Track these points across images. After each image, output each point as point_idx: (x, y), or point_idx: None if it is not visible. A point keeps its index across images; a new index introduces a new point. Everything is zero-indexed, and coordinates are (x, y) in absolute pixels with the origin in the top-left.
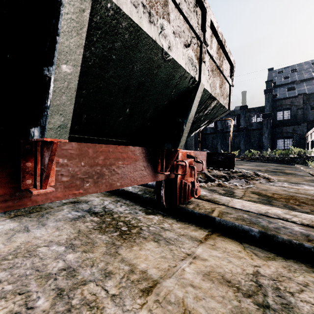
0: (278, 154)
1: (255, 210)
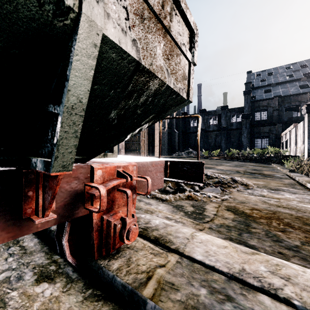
0: (256, 153)
1: (225, 264)
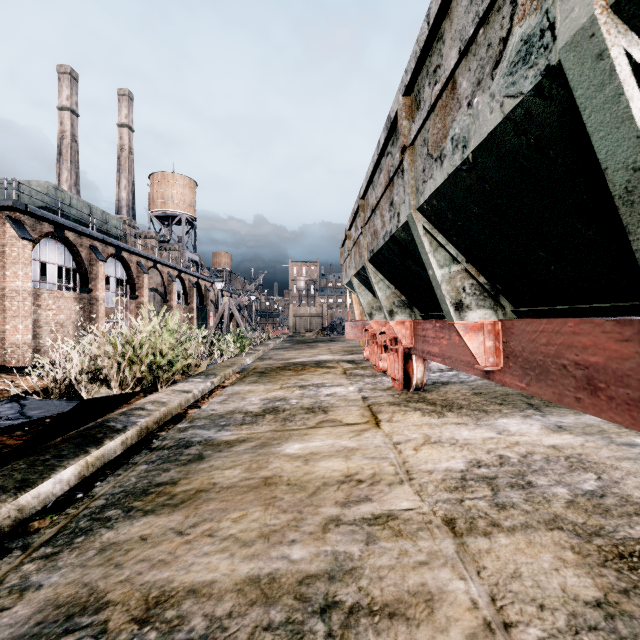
0: None
1: None
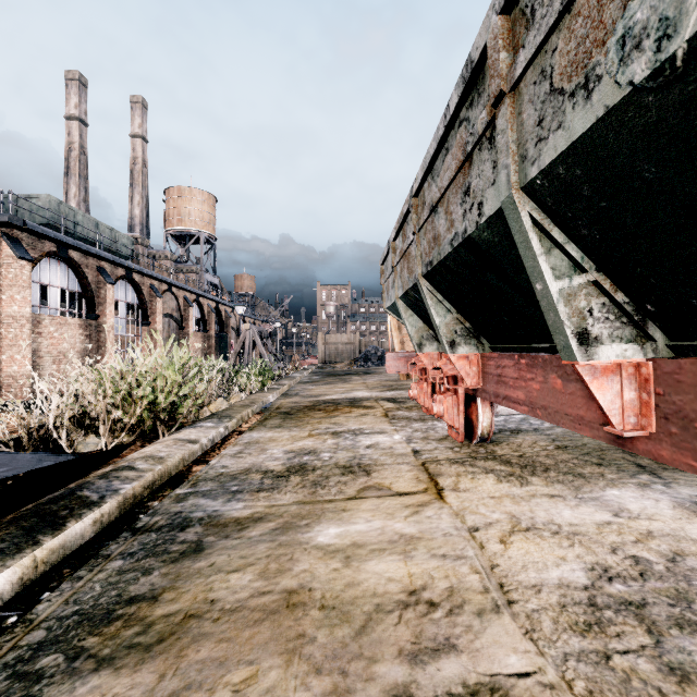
0: None
1: None
